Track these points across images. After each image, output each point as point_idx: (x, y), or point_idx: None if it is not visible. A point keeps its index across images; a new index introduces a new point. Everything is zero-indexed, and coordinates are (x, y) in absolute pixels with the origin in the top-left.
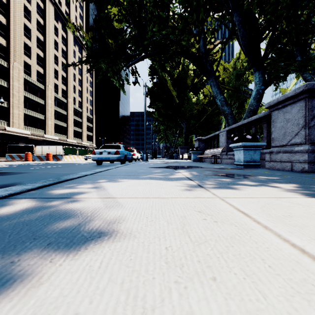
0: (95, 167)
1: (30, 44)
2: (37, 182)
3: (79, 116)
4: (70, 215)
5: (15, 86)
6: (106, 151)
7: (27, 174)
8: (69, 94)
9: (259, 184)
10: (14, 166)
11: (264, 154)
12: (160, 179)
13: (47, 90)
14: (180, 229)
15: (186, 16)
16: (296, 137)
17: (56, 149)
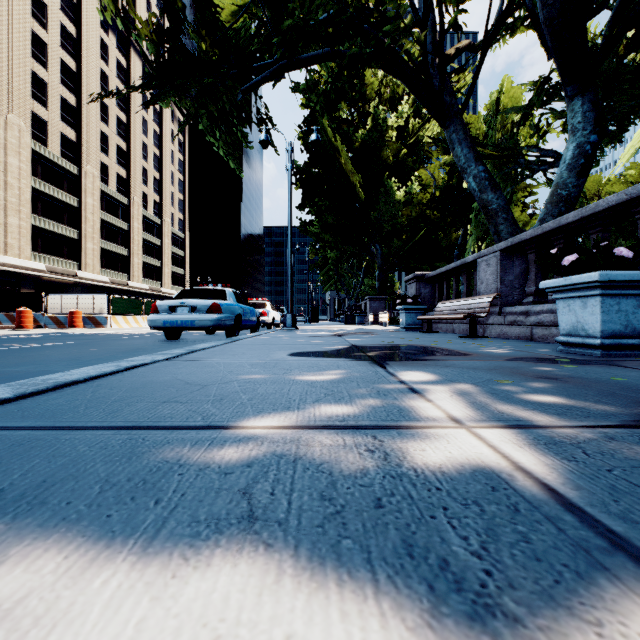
0: (150, 347)
1: (45, 77)
2: None
3: (156, 234)
4: None
5: (12, 166)
6: (186, 304)
7: None
8: (132, 186)
9: None
10: None
11: None
12: (323, 565)
13: (83, 176)
14: None
15: None
16: None
17: (94, 302)
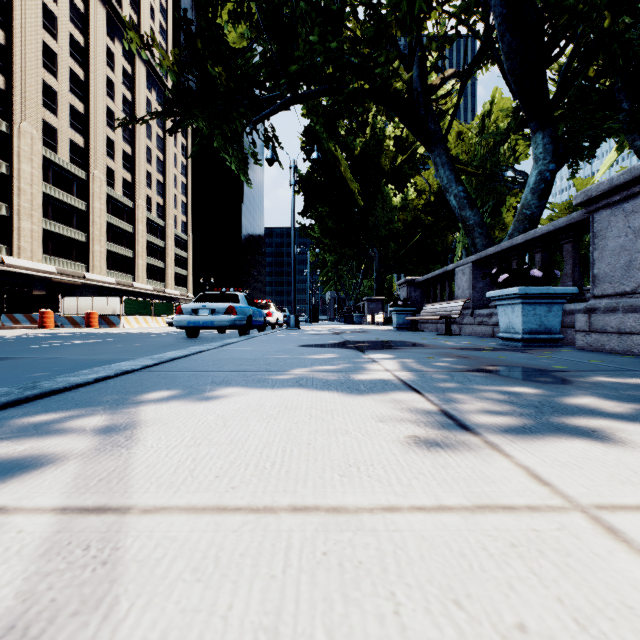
0: (181, 343)
1: (55, 85)
2: None
3: (160, 236)
4: None
5: (25, 173)
6: (206, 307)
7: (5, 364)
8: (137, 189)
9: (638, 413)
10: (3, 339)
11: (569, 315)
12: (324, 389)
13: (91, 181)
14: None
15: (384, 8)
16: None
17: (108, 303)
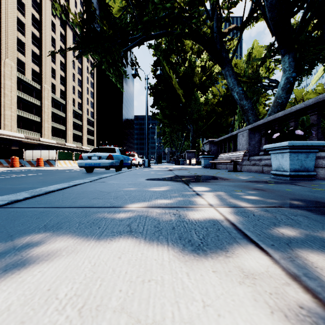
0: (79, 176)
1: (24, 40)
2: None
3: (79, 119)
4: None
5: (7, 85)
6: (96, 155)
7: None
8: (67, 95)
9: None
10: None
11: (317, 159)
12: (153, 241)
13: (43, 90)
14: None
15: None
16: None
17: (49, 153)
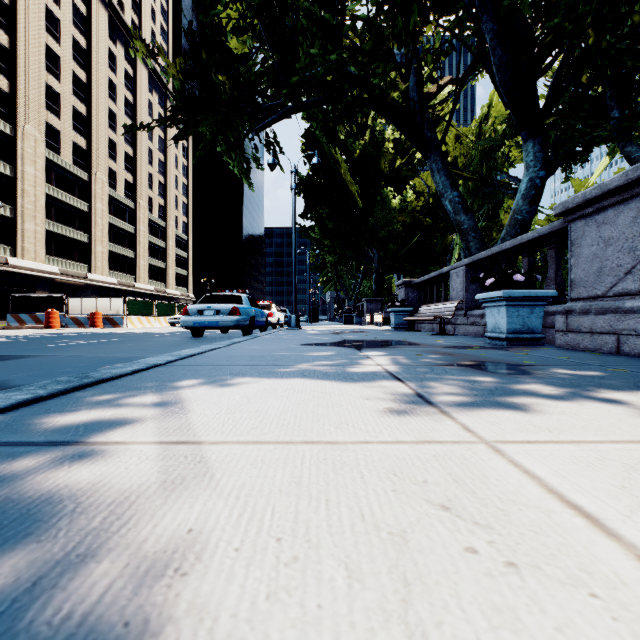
0: (188, 343)
1: (58, 88)
2: (22, 389)
3: (161, 237)
4: (31, 528)
5: (29, 175)
6: (211, 308)
7: (33, 361)
8: (139, 190)
9: (567, 394)
10: (16, 339)
11: (551, 316)
12: (324, 378)
13: (93, 182)
14: (395, 615)
15: (381, 23)
16: (628, 277)
17: (112, 303)
